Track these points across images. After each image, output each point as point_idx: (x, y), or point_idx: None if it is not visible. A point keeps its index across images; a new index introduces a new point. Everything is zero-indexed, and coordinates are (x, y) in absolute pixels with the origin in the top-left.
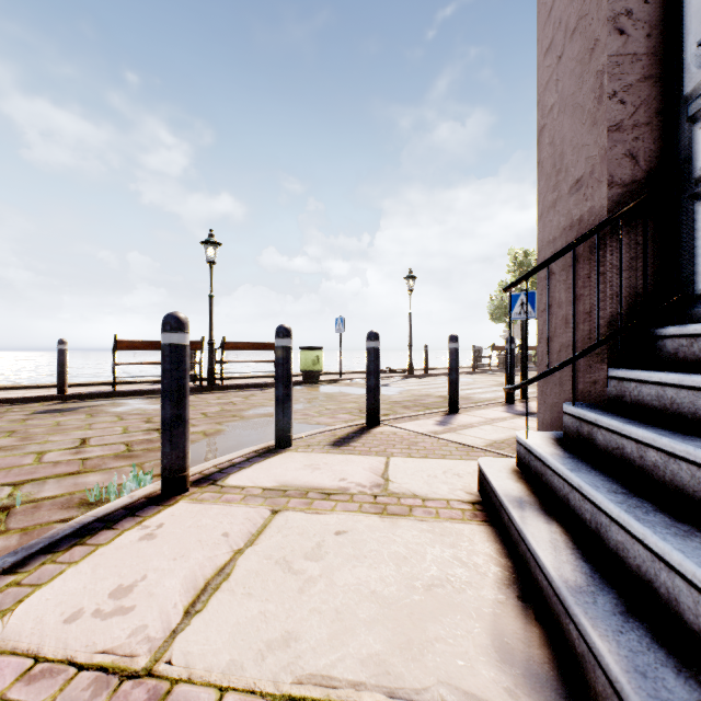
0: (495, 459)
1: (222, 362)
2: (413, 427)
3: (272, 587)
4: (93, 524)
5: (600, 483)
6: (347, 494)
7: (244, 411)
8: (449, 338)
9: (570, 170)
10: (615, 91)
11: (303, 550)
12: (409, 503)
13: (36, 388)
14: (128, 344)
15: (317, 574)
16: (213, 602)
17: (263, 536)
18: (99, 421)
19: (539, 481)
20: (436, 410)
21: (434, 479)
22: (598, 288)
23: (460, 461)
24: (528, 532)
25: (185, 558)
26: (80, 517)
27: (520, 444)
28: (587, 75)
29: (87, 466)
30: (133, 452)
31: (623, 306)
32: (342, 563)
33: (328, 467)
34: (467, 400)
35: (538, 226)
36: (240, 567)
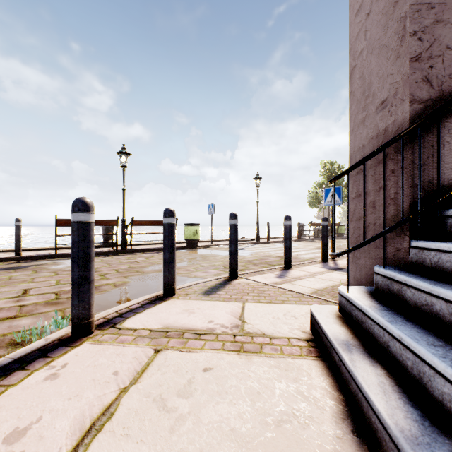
0: (322, 306)
1: (131, 233)
2: (261, 279)
3: (147, 427)
4: (10, 365)
5: (418, 335)
6: (214, 334)
7: (145, 268)
8: (285, 218)
9: (376, 94)
10: (414, 31)
11: (177, 387)
12: (260, 341)
13: (1, 252)
14: (65, 222)
15: (186, 412)
16: (94, 446)
17: (145, 374)
18: (40, 275)
19: (360, 326)
20: (276, 266)
21: (277, 320)
22: (403, 179)
23: (295, 305)
24: (359, 376)
25: (78, 397)
26: (0, 359)
27: (342, 296)
28: (391, 22)
29: (22, 311)
30: (59, 300)
31: (421, 193)
32: (207, 400)
33: (200, 311)
34: (295, 259)
35: (350, 137)
36: (123, 406)
